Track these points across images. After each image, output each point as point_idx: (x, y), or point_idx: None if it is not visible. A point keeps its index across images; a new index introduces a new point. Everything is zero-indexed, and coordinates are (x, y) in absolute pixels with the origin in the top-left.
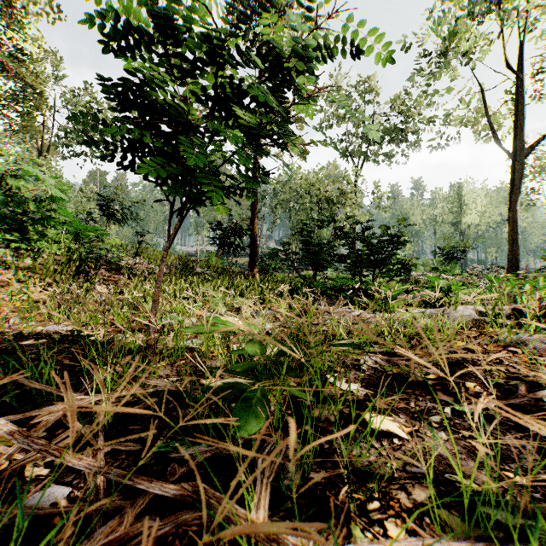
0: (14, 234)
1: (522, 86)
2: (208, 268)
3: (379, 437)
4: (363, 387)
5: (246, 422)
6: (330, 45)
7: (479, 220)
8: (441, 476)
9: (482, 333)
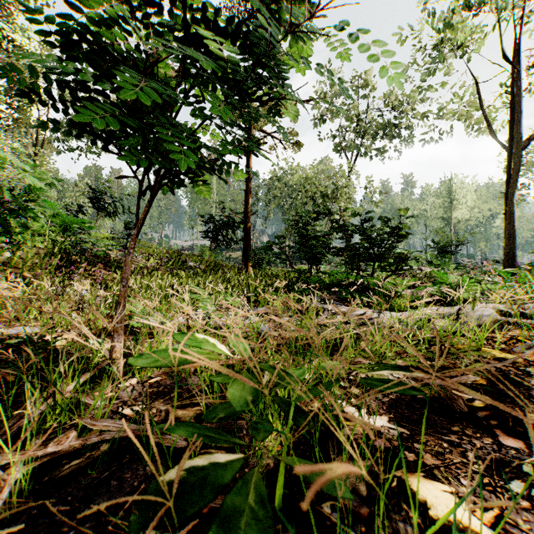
0: None
1: (519, 78)
2: (201, 262)
3: None
4: (392, 422)
5: None
6: None
7: (469, 215)
8: None
9: (512, 337)
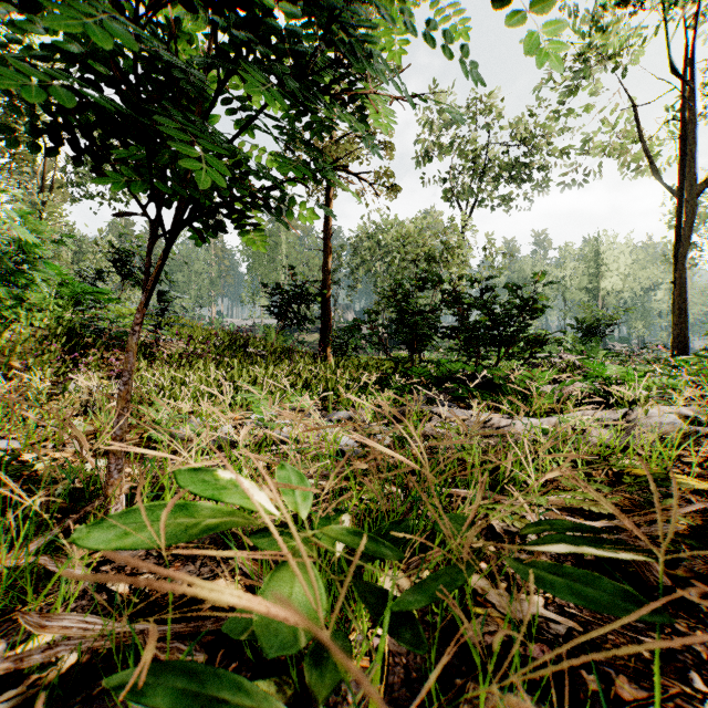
0: None
1: (693, 99)
2: (264, 347)
3: None
4: (550, 607)
5: None
6: None
7: (622, 285)
8: None
9: None
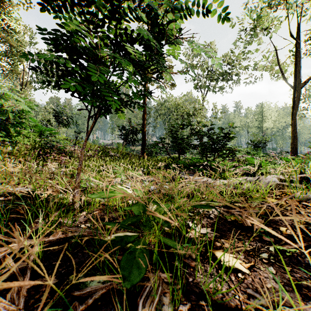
0: (2, 132)
1: (299, 47)
2: (117, 152)
3: (227, 272)
4: (212, 231)
5: (130, 272)
6: (190, 9)
7: (273, 125)
8: (277, 307)
9: (283, 192)
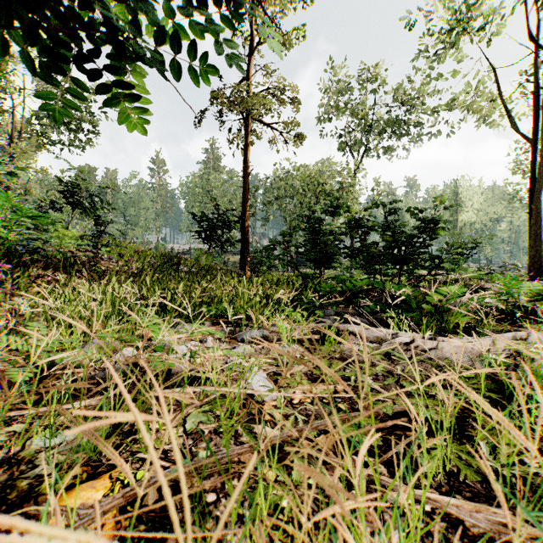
0: None
1: None
2: (193, 266)
3: None
4: None
5: None
6: None
7: (475, 218)
8: None
9: None
